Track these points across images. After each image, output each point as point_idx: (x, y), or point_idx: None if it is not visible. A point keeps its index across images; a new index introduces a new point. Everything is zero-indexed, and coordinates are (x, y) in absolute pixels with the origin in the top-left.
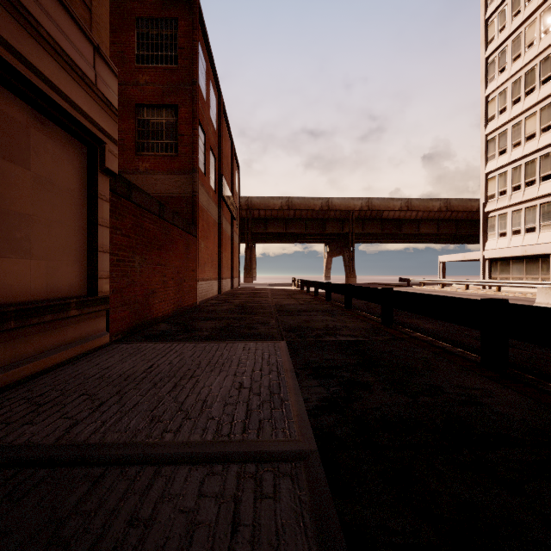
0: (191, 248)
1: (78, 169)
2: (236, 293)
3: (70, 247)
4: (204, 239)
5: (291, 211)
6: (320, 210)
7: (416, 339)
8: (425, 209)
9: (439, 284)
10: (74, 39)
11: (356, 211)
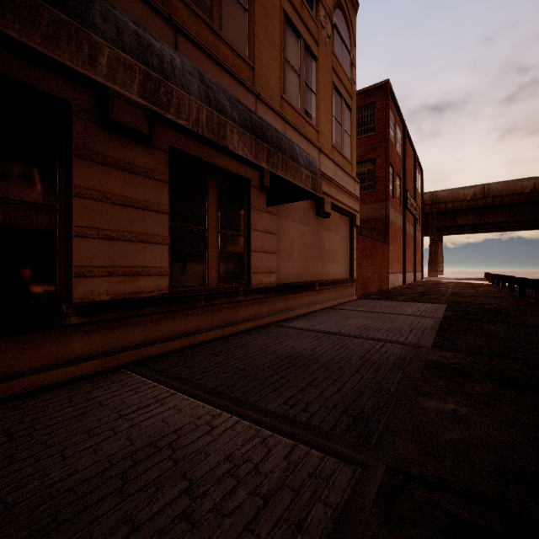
0: (385, 252)
1: (347, 228)
2: (418, 284)
3: (346, 259)
4: (392, 244)
5: (487, 199)
6: (532, 192)
7: None
8: None
9: None
10: (350, 183)
11: None
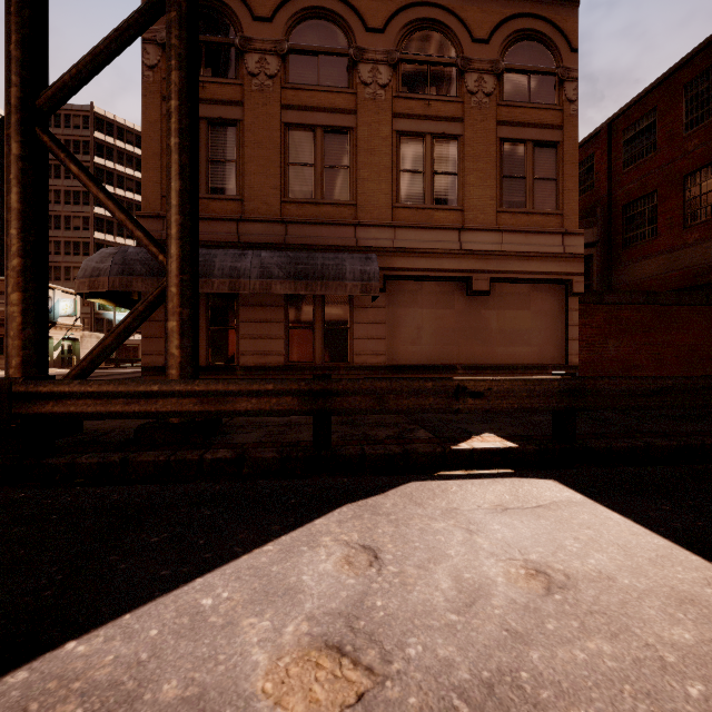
0: None
1: (558, 298)
2: None
3: (552, 339)
4: None
5: None
6: None
7: None
8: None
9: None
10: (548, 242)
11: None
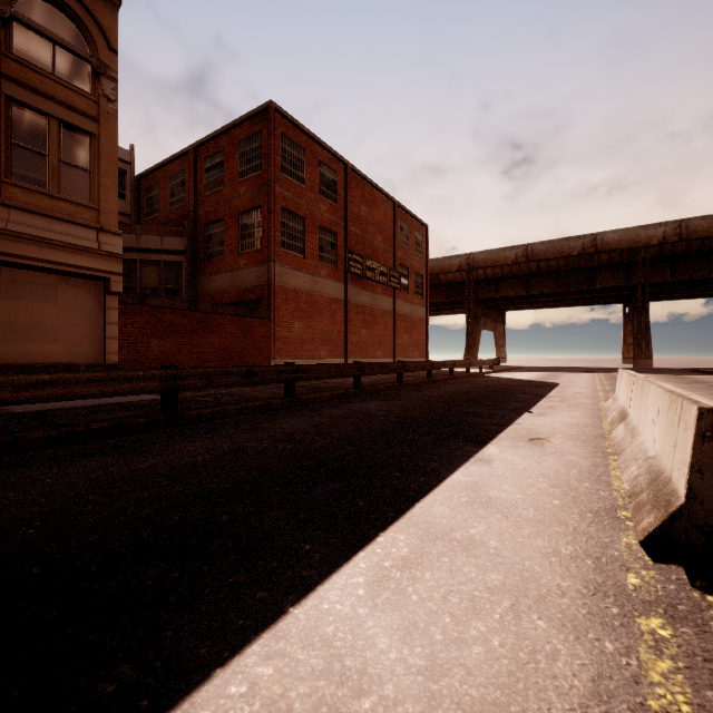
0: (256, 330)
1: (96, 295)
2: None
3: (88, 337)
4: (302, 319)
5: (531, 263)
6: (581, 255)
7: (236, 403)
8: None
9: None
10: (80, 234)
11: (653, 246)
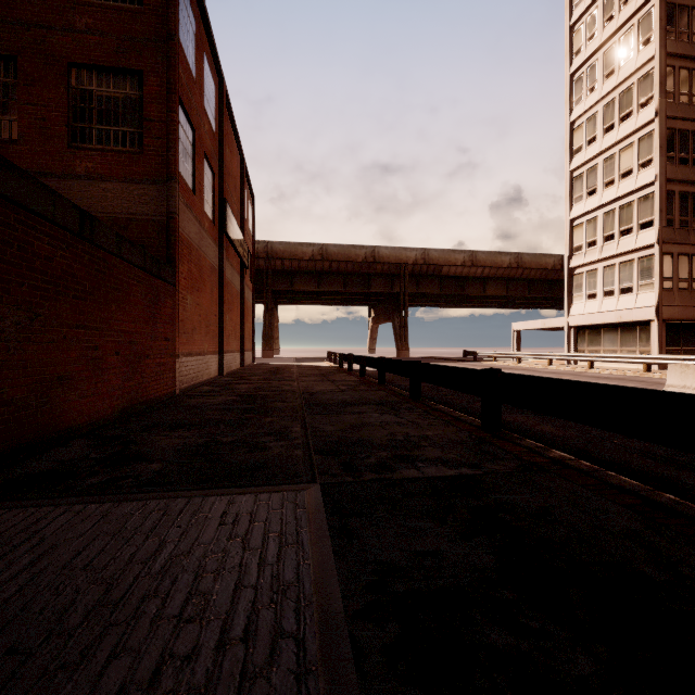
0: (163, 302)
1: None
2: (246, 373)
3: None
4: (192, 292)
5: (326, 262)
6: (364, 262)
7: (566, 468)
8: (493, 265)
9: (513, 358)
10: None
11: (410, 265)
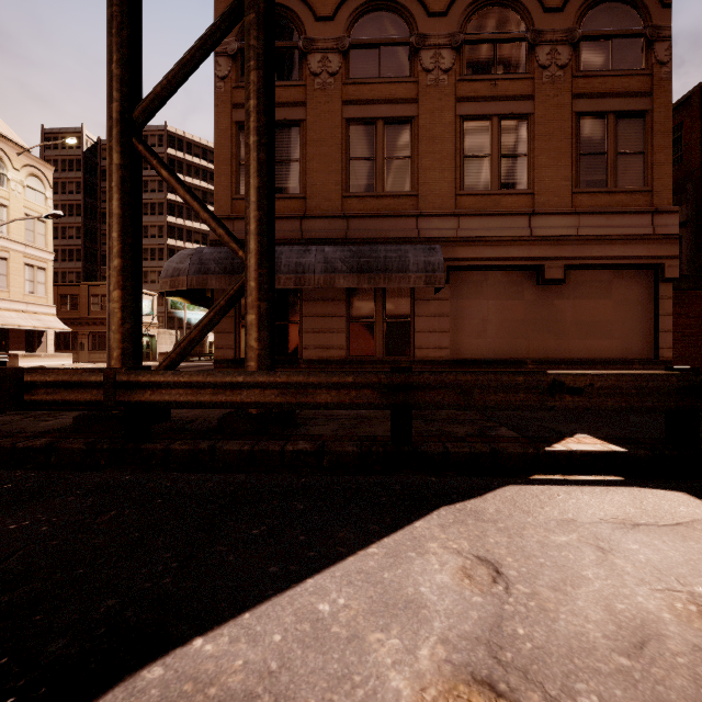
0: None
1: (645, 285)
2: None
3: (638, 331)
4: None
5: None
6: None
7: None
8: None
9: None
10: (634, 223)
11: None
